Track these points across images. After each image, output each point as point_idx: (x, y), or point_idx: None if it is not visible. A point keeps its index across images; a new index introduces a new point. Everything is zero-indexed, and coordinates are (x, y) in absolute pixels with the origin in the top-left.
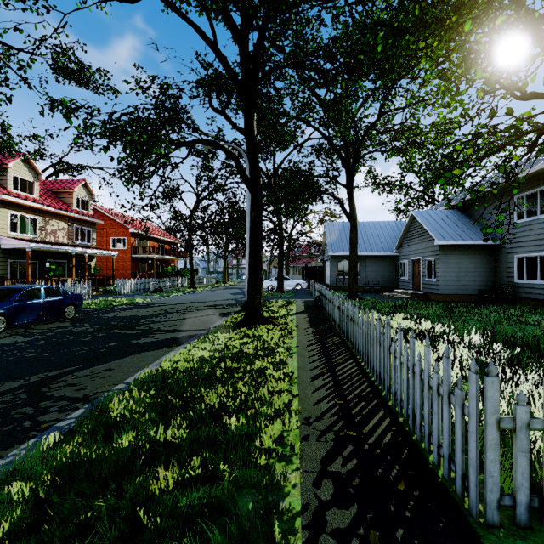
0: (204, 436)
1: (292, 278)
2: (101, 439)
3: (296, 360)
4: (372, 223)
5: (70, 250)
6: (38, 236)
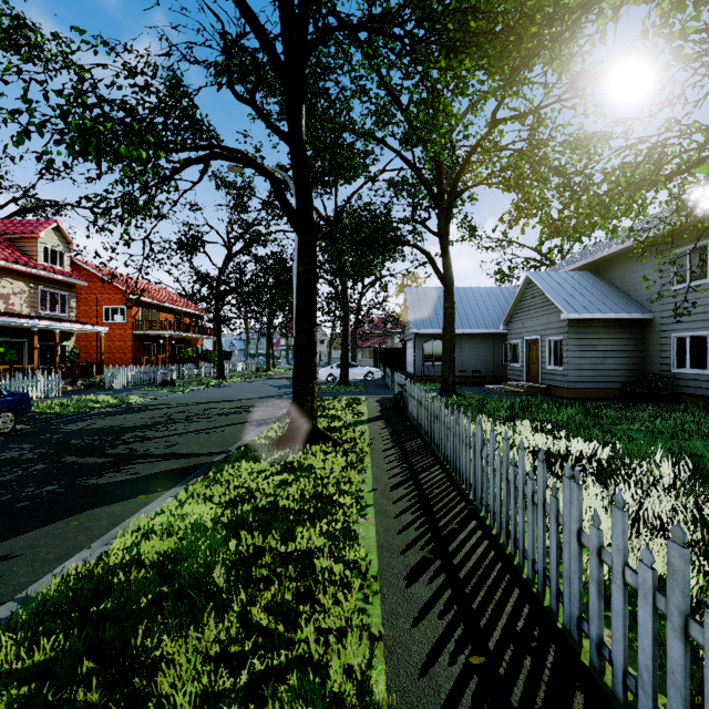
0: None
1: (361, 363)
2: None
3: (373, 526)
4: (470, 290)
5: (30, 324)
6: None
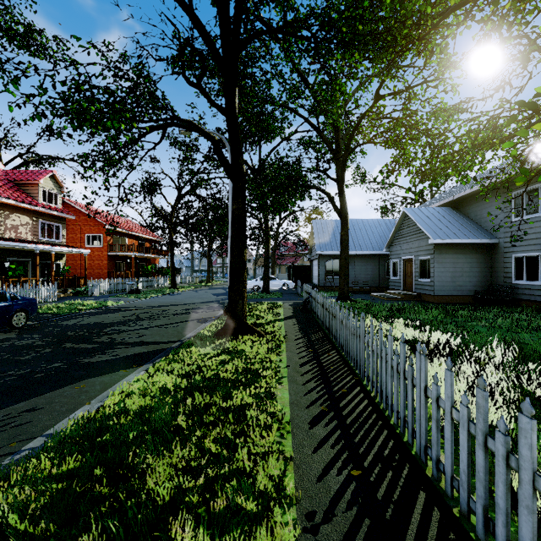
0: None
1: (278, 277)
2: None
3: (287, 390)
4: (361, 221)
5: (33, 247)
6: None
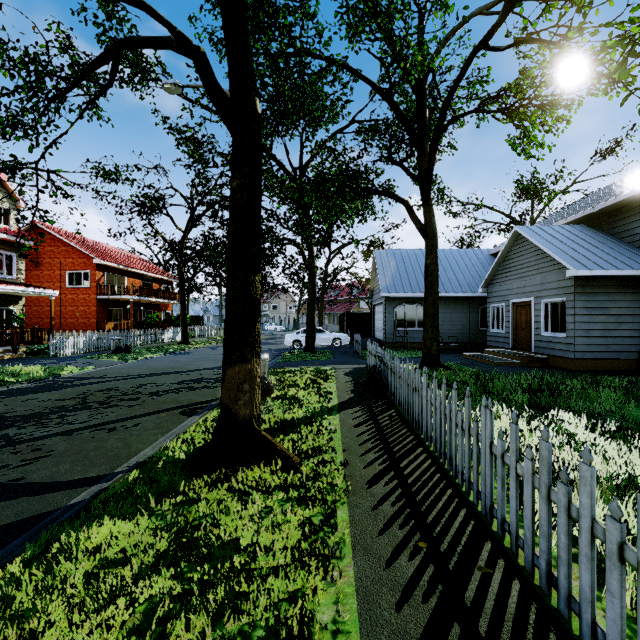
0: None
1: (328, 328)
2: None
3: None
4: (442, 252)
5: None
6: None
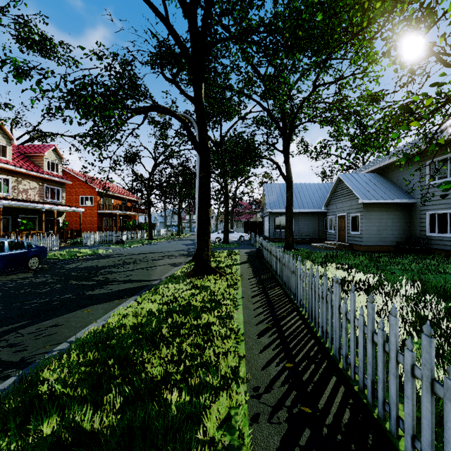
0: (139, 421)
1: (236, 231)
2: (14, 431)
3: (241, 313)
4: (304, 185)
5: (40, 206)
6: (11, 194)
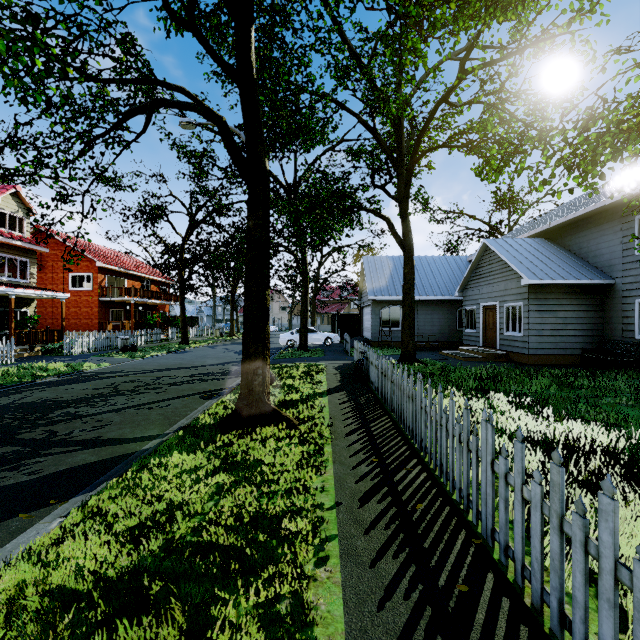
0: None
1: (320, 328)
2: None
3: (338, 587)
4: (424, 258)
5: None
6: None
